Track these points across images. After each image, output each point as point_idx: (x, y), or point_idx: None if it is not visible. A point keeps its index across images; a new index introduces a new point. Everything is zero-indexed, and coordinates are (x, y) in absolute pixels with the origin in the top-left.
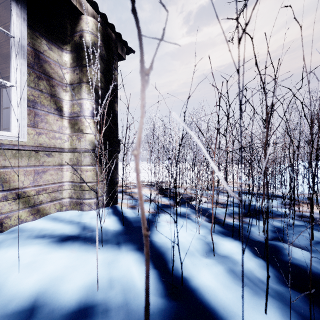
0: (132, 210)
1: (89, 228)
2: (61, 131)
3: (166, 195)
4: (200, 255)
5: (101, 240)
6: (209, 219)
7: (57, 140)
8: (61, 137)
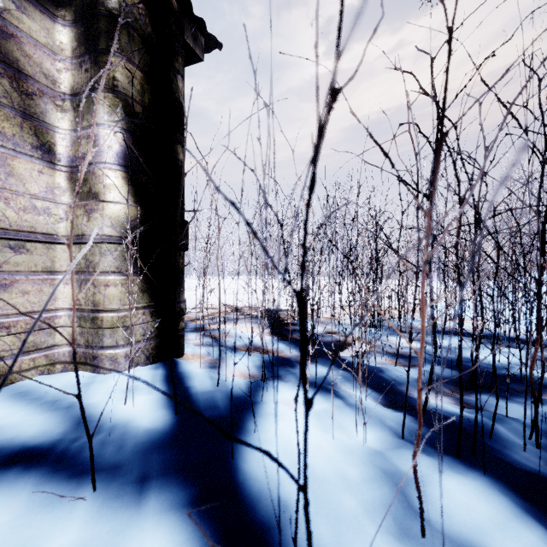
0: (208, 373)
1: (92, 423)
2: (52, 197)
3: (286, 338)
4: (379, 532)
5: (91, 475)
6: (384, 398)
7: (38, 216)
8: (50, 209)
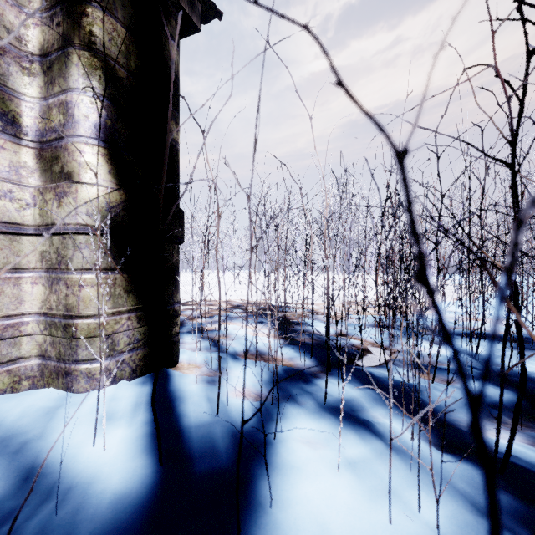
0: (205, 391)
1: (44, 478)
2: (17, 178)
3: (294, 341)
4: None
5: None
6: (433, 435)
7: None
8: (14, 193)
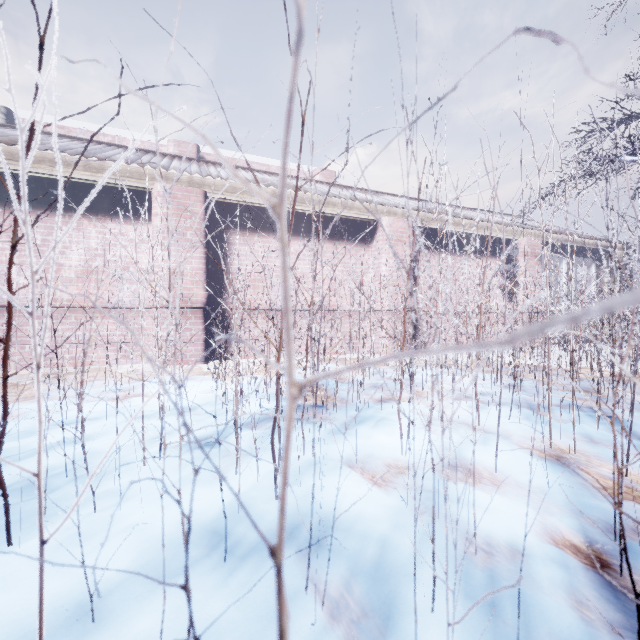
0: None
1: None
2: None
3: None
4: None
5: None
6: None
7: None
8: None
